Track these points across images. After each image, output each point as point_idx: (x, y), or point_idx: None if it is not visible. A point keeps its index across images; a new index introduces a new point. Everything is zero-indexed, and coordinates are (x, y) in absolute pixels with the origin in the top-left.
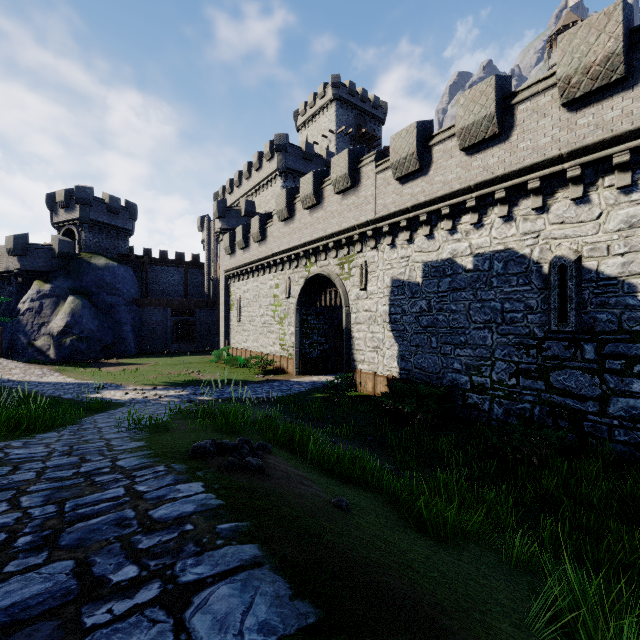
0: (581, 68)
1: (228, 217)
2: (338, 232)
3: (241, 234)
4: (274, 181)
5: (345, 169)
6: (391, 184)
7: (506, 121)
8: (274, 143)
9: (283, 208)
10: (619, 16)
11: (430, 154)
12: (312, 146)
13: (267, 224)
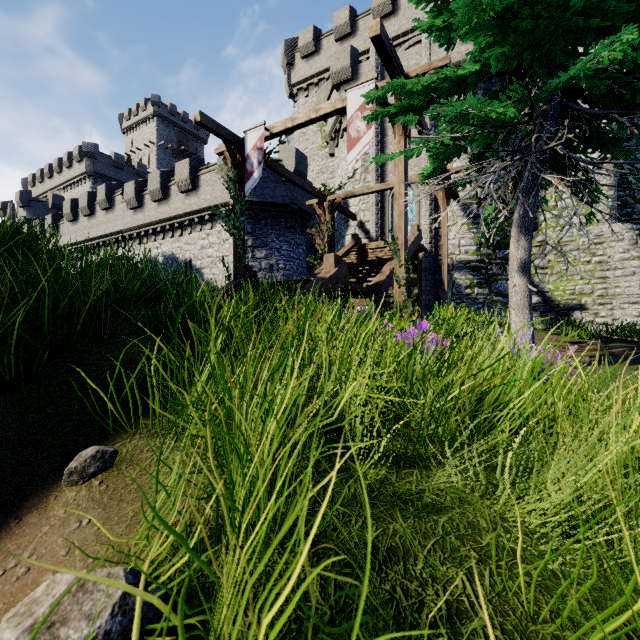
0: (181, 180)
1: (34, 207)
2: (104, 235)
3: (38, 227)
4: (84, 181)
5: (104, 196)
6: (129, 211)
7: (168, 193)
8: (82, 149)
9: (69, 212)
10: (188, 165)
11: (144, 199)
12: (123, 157)
13: (60, 222)
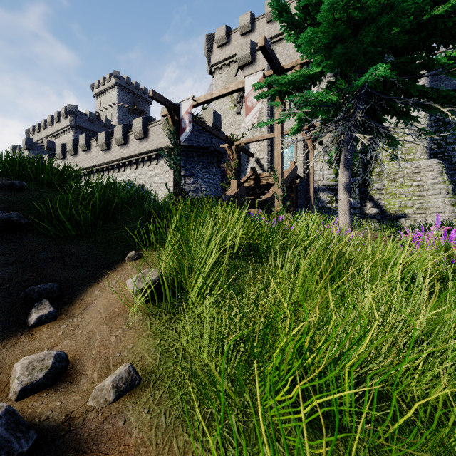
0: (136, 131)
1: (34, 149)
2: (84, 168)
3: None
4: (68, 131)
5: (84, 142)
6: (101, 152)
7: (127, 140)
8: (67, 109)
9: (60, 153)
10: (141, 121)
11: (111, 144)
12: (95, 114)
13: (54, 159)
